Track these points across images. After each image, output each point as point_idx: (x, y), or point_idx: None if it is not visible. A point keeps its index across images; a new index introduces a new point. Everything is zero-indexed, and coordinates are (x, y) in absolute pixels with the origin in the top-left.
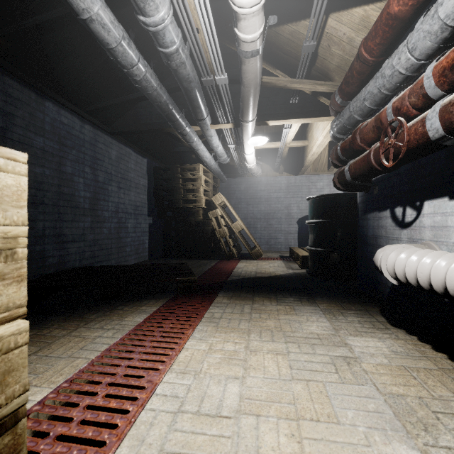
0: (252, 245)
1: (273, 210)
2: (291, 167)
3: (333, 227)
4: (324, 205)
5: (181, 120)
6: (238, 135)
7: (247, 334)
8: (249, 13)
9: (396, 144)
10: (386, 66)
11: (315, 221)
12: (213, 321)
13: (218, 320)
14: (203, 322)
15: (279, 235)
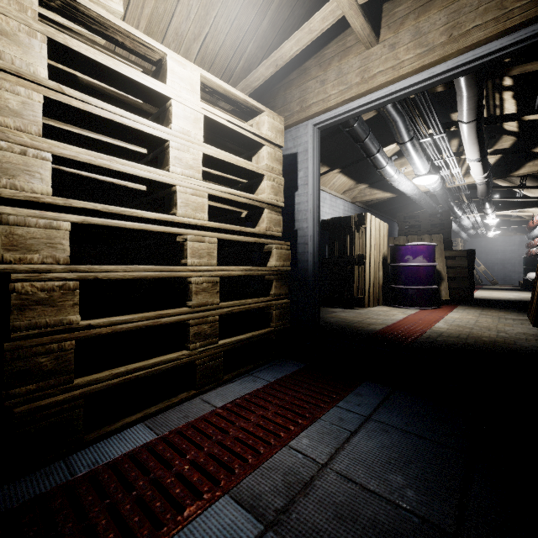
0: (490, 280)
1: (508, 258)
2: (523, 229)
3: (533, 269)
4: (529, 260)
5: (460, 232)
6: (484, 230)
7: (492, 291)
8: (492, 225)
9: (529, 253)
10: (531, 233)
11: (524, 267)
12: (481, 290)
13: (482, 290)
14: (479, 290)
15: (513, 274)
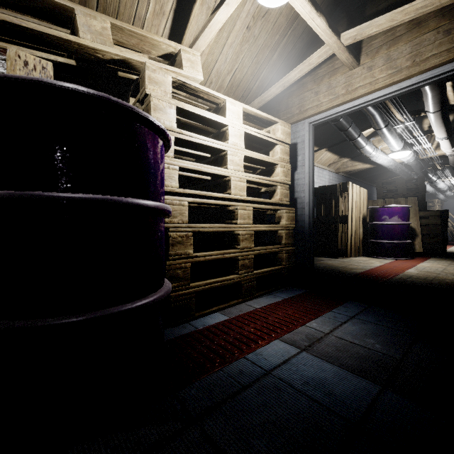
0: None
1: None
2: None
3: None
4: None
5: (437, 194)
6: None
7: None
8: None
9: None
10: None
11: None
12: None
13: None
14: None
15: None
